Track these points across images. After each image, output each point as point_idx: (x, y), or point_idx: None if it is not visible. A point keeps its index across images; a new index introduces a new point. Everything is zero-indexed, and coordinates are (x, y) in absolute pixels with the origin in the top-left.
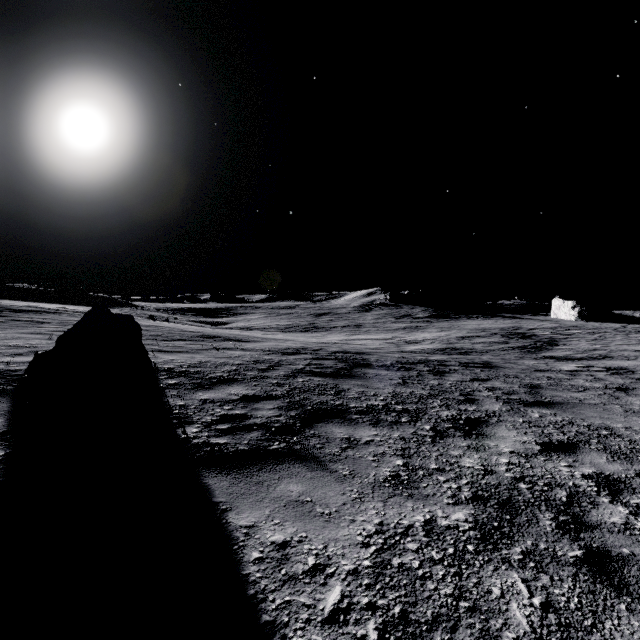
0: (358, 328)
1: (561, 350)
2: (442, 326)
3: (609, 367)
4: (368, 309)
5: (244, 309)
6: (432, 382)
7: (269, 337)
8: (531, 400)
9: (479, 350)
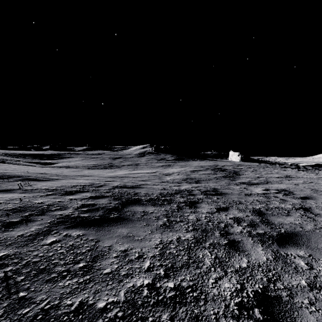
0: (137, 166)
1: (244, 178)
2: (181, 164)
3: (278, 189)
4: (143, 155)
5: (69, 155)
6: (191, 217)
7: (72, 174)
8: (274, 233)
9: (204, 179)
